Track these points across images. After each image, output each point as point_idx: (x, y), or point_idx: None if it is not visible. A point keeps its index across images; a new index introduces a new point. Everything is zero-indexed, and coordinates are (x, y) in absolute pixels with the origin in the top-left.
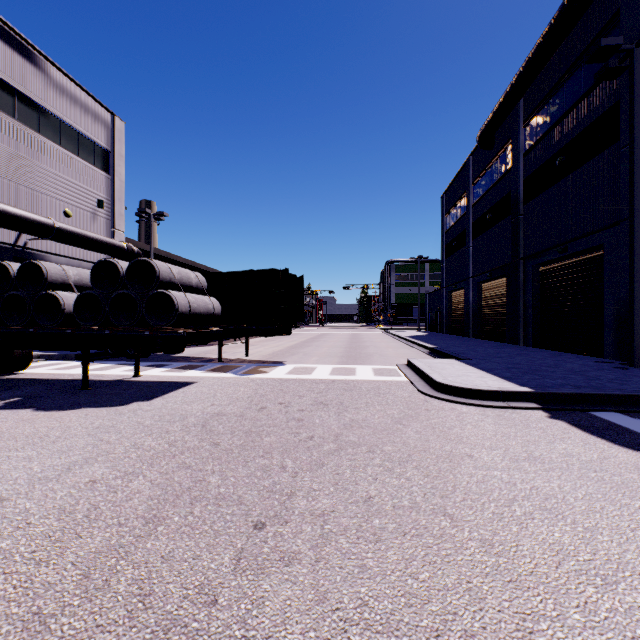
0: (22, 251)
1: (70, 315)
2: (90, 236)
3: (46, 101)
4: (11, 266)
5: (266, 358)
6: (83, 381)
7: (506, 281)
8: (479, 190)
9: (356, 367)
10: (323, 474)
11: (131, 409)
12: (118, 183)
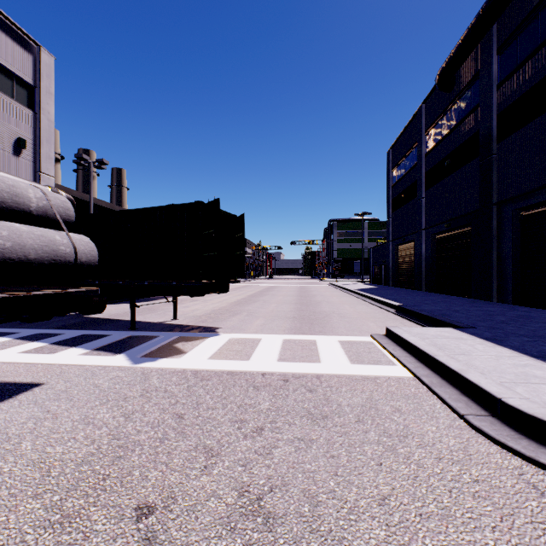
0: None
1: None
2: None
3: None
4: None
5: (198, 321)
6: None
7: (471, 230)
8: (433, 138)
9: (316, 340)
10: None
11: None
12: (46, 123)
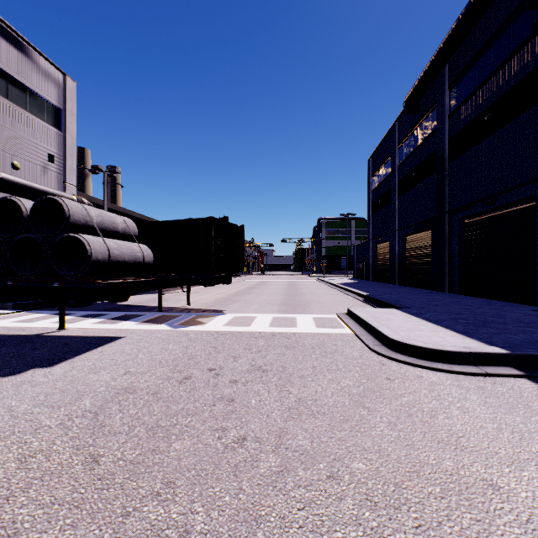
0: None
1: None
2: (37, 188)
3: None
4: None
5: (207, 306)
6: None
7: (431, 233)
8: (404, 152)
9: (296, 316)
10: None
11: (17, 382)
12: (70, 139)
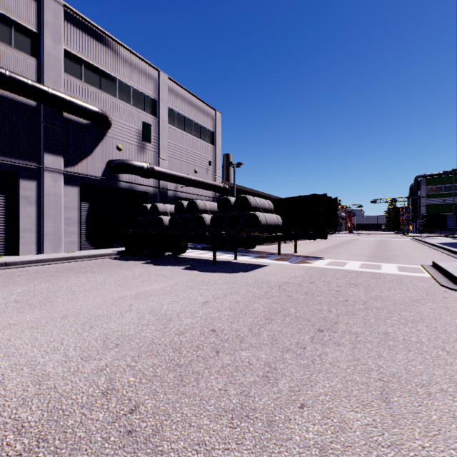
0: (178, 193)
1: (208, 226)
2: (206, 182)
3: (187, 113)
4: (184, 203)
5: (309, 254)
6: (213, 260)
7: None
8: None
9: (381, 264)
10: (355, 318)
11: (239, 275)
12: (218, 149)
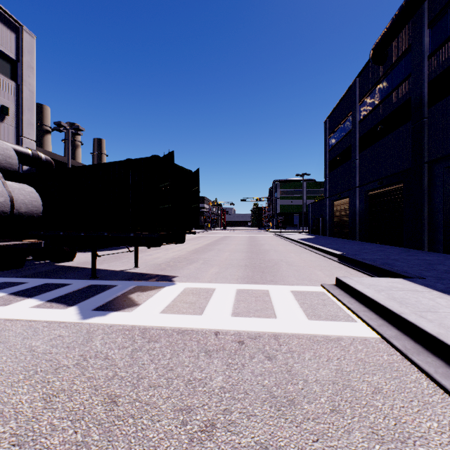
0: None
1: None
2: None
3: None
4: None
5: (157, 269)
6: None
7: (403, 187)
8: (367, 107)
9: (268, 290)
10: None
11: None
12: (27, 93)
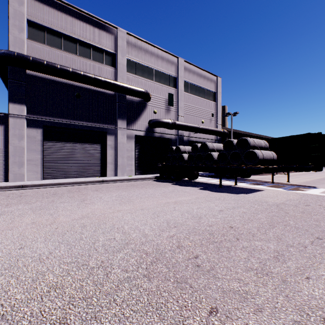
0: (190, 138)
1: (215, 160)
2: (210, 129)
3: (196, 82)
4: (198, 145)
5: (301, 184)
6: (219, 184)
7: None
8: None
9: None
10: None
11: (241, 195)
12: (218, 104)
